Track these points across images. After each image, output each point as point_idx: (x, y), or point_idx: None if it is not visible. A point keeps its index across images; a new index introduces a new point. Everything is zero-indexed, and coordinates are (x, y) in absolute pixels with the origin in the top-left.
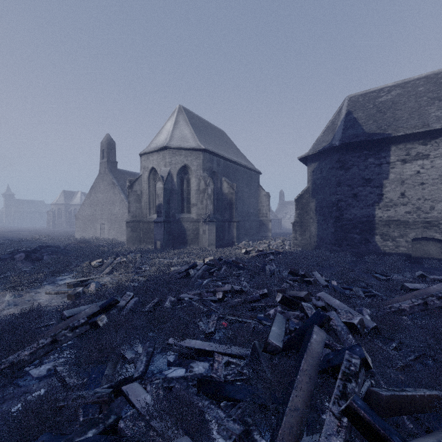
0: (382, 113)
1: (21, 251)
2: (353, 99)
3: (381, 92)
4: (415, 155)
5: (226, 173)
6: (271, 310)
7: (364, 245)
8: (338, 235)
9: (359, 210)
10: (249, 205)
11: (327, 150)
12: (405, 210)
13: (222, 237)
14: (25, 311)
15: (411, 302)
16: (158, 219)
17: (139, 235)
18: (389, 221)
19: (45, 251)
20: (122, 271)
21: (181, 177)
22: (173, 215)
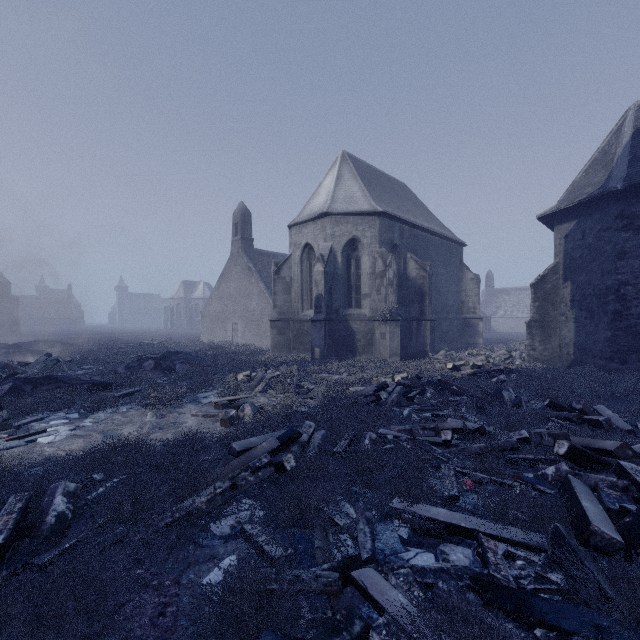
0: None
1: (149, 358)
2: None
3: None
4: None
5: (412, 246)
6: (549, 468)
7: None
8: (619, 344)
9: None
10: (447, 295)
11: (596, 199)
12: None
13: (407, 344)
14: (179, 438)
15: None
16: (317, 317)
17: (288, 340)
18: None
19: (177, 358)
20: (280, 389)
21: (348, 256)
22: (336, 310)
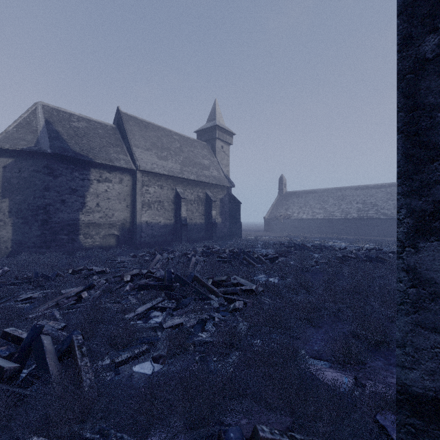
0: (80, 138)
1: None
2: (47, 109)
3: (73, 117)
4: (105, 179)
5: None
6: (127, 287)
7: (71, 244)
8: (46, 238)
9: (67, 215)
10: None
11: (31, 151)
12: (99, 215)
13: None
14: None
15: (159, 264)
16: None
17: None
18: (90, 223)
19: None
20: None
21: None
22: None
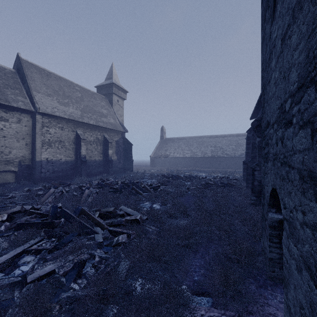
0: None
1: None
2: None
3: None
4: (0, 117)
5: None
6: (2, 227)
7: None
8: None
9: None
10: None
11: None
12: None
13: None
14: None
15: (51, 197)
16: None
17: None
18: None
19: None
20: None
21: None
22: None
